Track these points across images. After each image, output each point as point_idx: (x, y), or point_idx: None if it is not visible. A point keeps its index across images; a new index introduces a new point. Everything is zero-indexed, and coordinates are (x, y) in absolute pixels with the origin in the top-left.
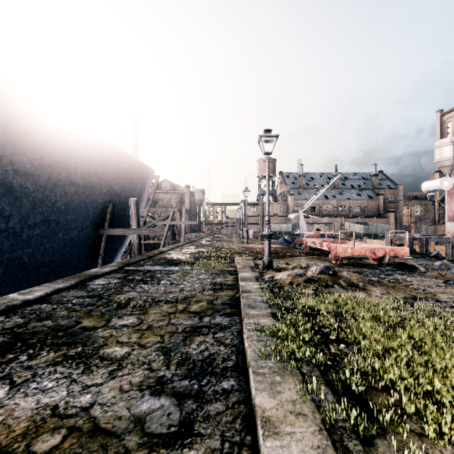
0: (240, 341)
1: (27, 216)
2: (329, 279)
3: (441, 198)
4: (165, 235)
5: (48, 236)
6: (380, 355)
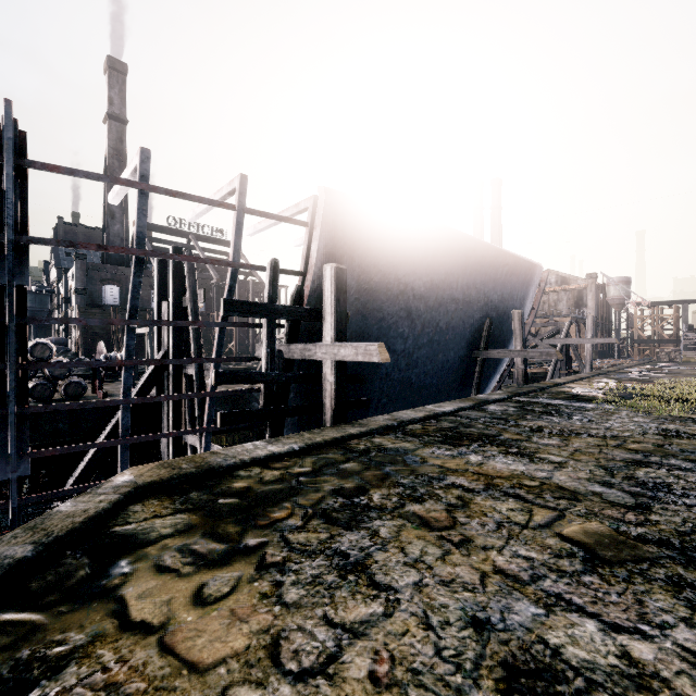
0: None
1: (417, 337)
2: None
3: None
4: (555, 360)
5: (430, 357)
6: None
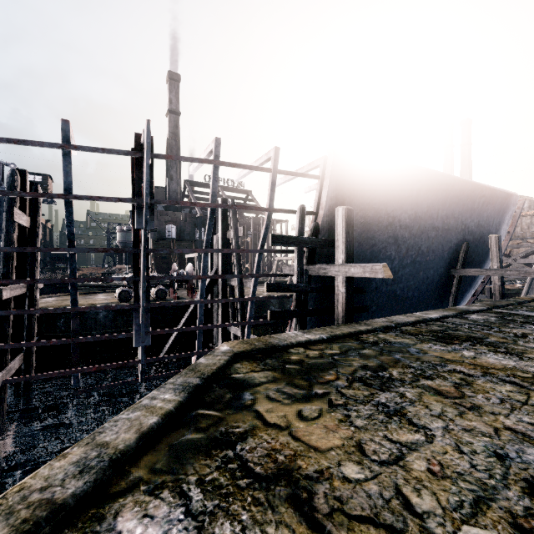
0: None
1: (402, 259)
2: None
3: None
4: (530, 278)
5: (412, 275)
6: None
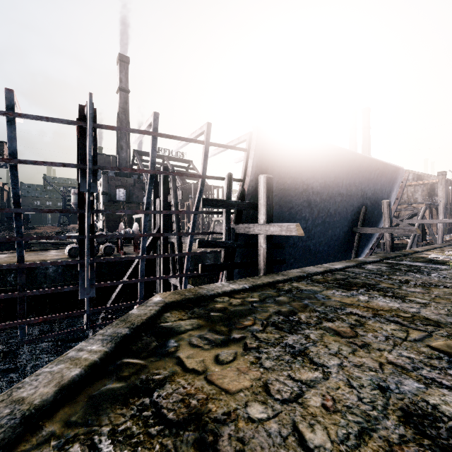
0: None
1: (314, 219)
2: None
3: None
4: (413, 235)
5: (323, 232)
6: None
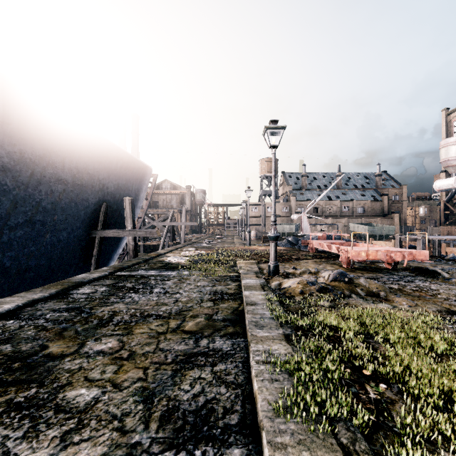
0: (247, 378)
1: (7, 216)
2: (345, 288)
3: (447, 198)
4: (164, 236)
5: (33, 238)
6: (441, 406)
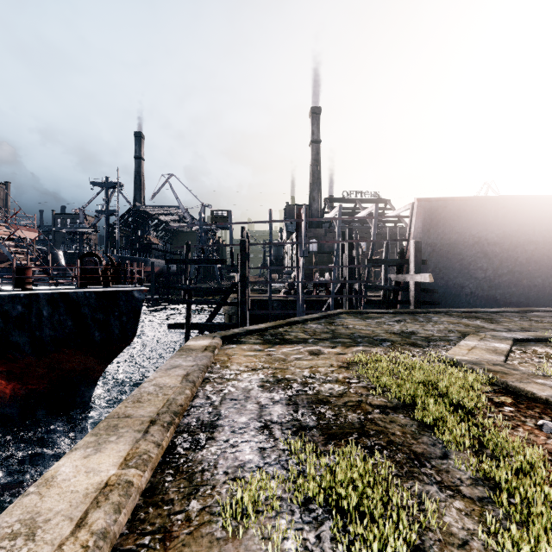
0: None
1: (496, 269)
2: None
3: None
4: None
5: (513, 282)
6: None
